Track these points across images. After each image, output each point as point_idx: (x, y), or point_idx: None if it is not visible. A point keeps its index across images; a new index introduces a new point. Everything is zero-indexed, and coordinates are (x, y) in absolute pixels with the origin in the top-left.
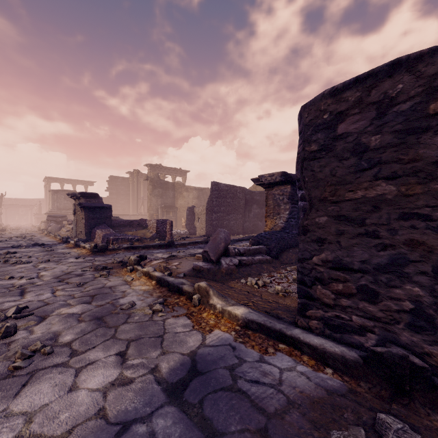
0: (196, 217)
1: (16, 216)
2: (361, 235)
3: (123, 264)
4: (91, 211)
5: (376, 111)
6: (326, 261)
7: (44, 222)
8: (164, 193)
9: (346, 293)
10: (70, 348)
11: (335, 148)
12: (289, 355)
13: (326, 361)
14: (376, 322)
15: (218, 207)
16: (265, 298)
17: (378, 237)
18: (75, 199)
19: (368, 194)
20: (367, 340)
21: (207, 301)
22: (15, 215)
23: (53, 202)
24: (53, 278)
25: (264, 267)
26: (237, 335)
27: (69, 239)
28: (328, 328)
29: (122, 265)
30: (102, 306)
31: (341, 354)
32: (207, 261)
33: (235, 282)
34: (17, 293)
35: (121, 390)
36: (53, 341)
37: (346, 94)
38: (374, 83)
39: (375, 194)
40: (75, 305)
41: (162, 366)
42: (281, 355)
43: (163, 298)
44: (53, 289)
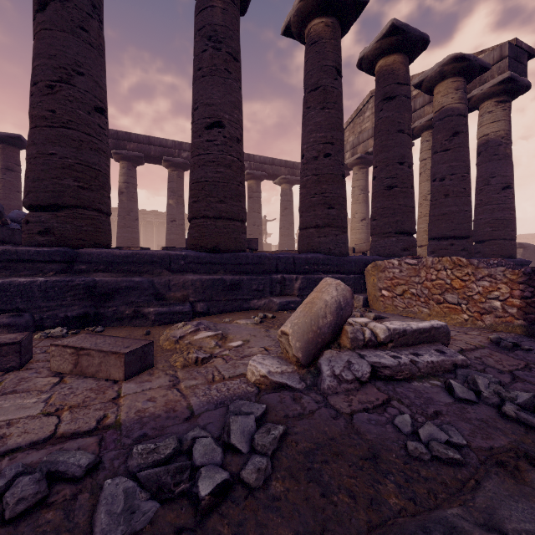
0: None
1: None
2: None
3: None
4: None
5: None
6: None
7: None
8: None
9: None
10: None
11: None
12: None
13: None
14: None
15: None
16: None
17: None
18: None
19: None
20: None
21: None
22: None
23: None
24: None
25: None
26: None
27: None
28: None
29: None
30: None
31: None
32: None
33: None
34: None
35: None
36: None
37: None
38: None
39: None
40: None
41: None
42: None
43: None
44: None
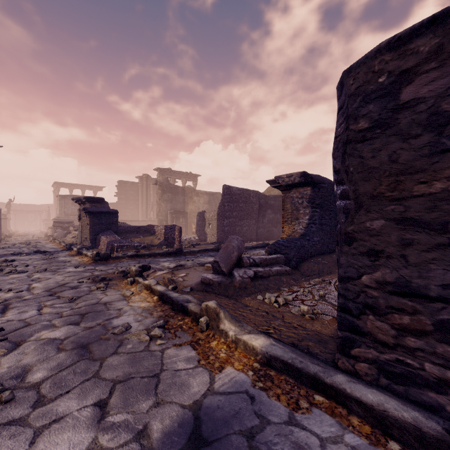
0: (207, 223)
1: (25, 222)
2: (441, 247)
3: (125, 275)
4: (96, 216)
5: None
6: (382, 282)
7: (50, 228)
8: (174, 198)
9: (415, 329)
10: (37, 392)
11: (396, 123)
12: (331, 414)
13: (389, 429)
14: None
15: (230, 212)
16: (288, 320)
17: None
18: (80, 204)
19: None
20: None
21: (216, 325)
22: (24, 221)
23: (60, 208)
24: (44, 291)
25: (283, 280)
26: (255, 376)
27: (73, 246)
28: (384, 376)
29: (124, 275)
30: (91, 328)
31: (413, 424)
32: (218, 272)
33: (251, 298)
34: None
35: None
36: (19, 380)
37: (415, 43)
38: None
39: None
40: (60, 327)
41: (153, 427)
42: (319, 413)
43: (165, 318)
44: (40, 304)
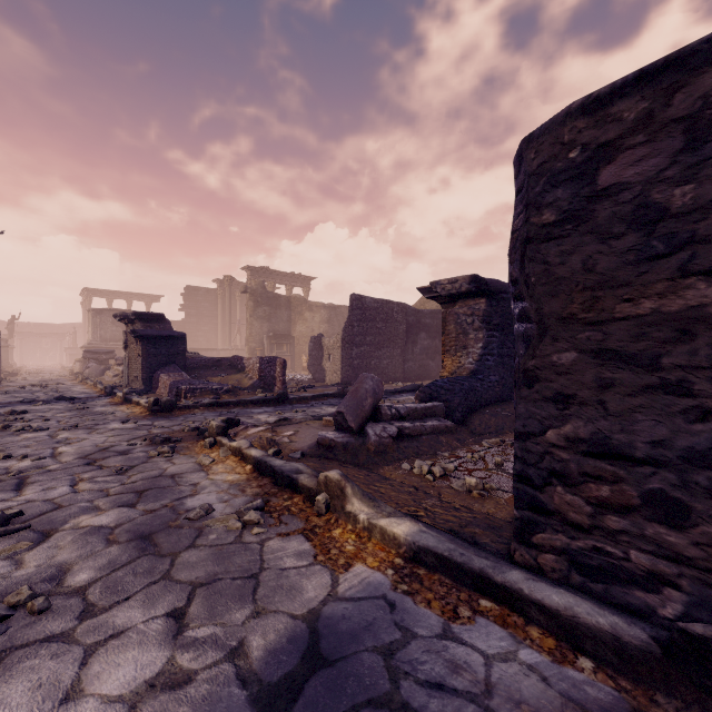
0: (326, 353)
1: (38, 352)
2: (650, 390)
3: (200, 433)
4: (152, 343)
5: (684, 135)
6: (574, 439)
7: (79, 362)
8: (273, 313)
9: (618, 504)
10: (82, 600)
11: (592, 217)
12: (502, 624)
13: (579, 641)
14: (684, 567)
15: (362, 337)
16: (447, 499)
17: (691, 393)
18: (127, 323)
19: (666, 305)
20: (664, 602)
21: (341, 506)
22: (36, 349)
23: (93, 329)
24: (78, 457)
25: (442, 441)
26: (397, 575)
27: (116, 389)
28: (577, 572)
29: (198, 434)
30: (154, 512)
31: (611, 632)
32: (343, 429)
33: (392, 468)
34: (11, 485)
35: (166, 700)
36: (55, 583)
37: (618, 107)
38: (680, 80)
39: (682, 305)
40: (107, 510)
41: (252, 643)
42: (485, 624)
43: (264, 497)
44: (74, 478)
